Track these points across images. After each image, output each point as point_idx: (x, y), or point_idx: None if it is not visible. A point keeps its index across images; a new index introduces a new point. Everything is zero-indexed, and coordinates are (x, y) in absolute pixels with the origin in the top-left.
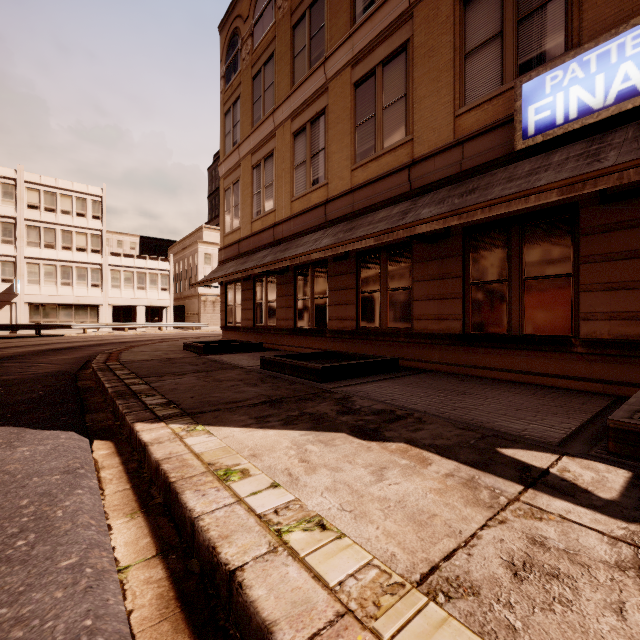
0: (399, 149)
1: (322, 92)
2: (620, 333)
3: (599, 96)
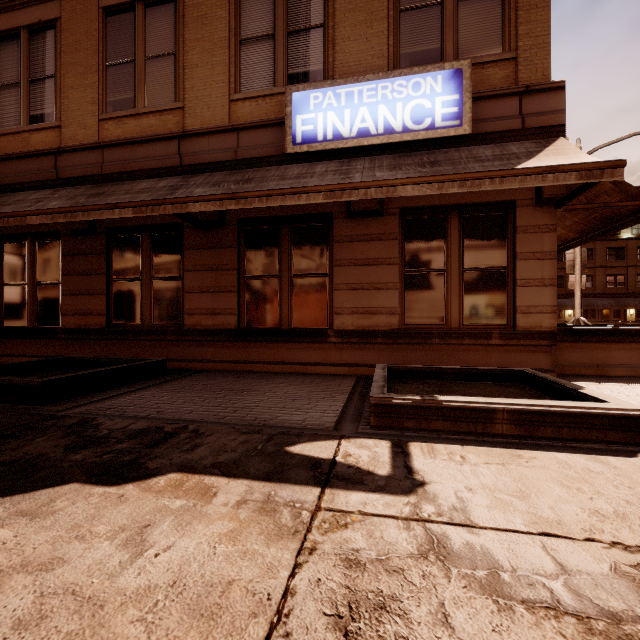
0: (167, 114)
1: None
2: (359, 325)
3: (347, 127)
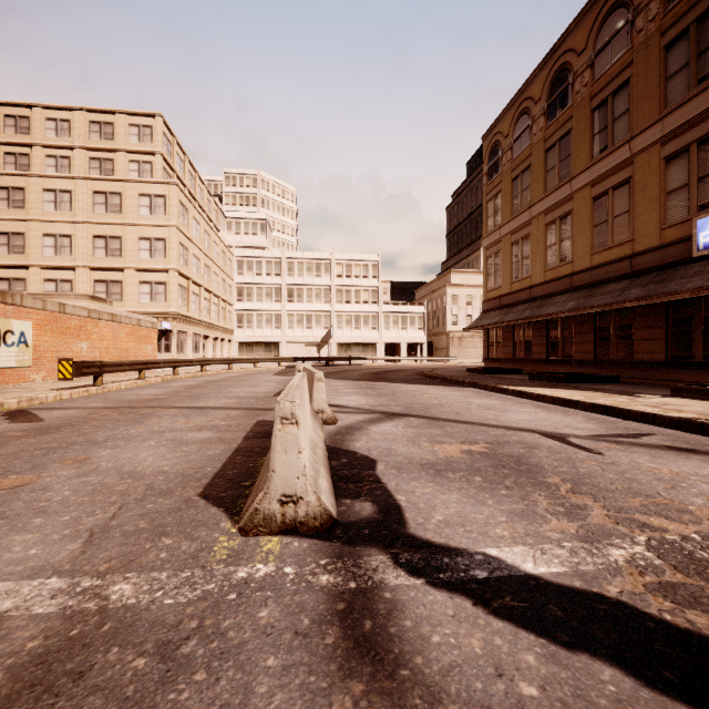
0: (624, 245)
1: (568, 199)
2: None
3: None
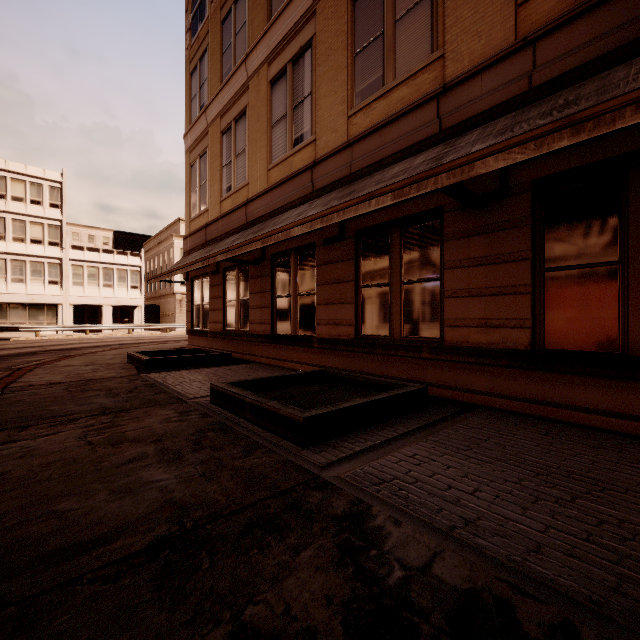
0: (421, 74)
1: (308, 18)
2: None
3: None
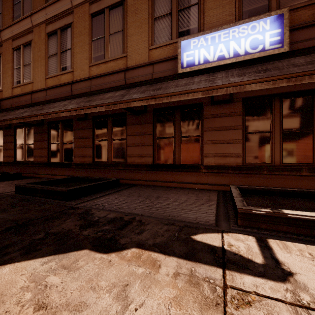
0: (119, 60)
1: (69, 13)
2: (218, 162)
3: (211, 56)
